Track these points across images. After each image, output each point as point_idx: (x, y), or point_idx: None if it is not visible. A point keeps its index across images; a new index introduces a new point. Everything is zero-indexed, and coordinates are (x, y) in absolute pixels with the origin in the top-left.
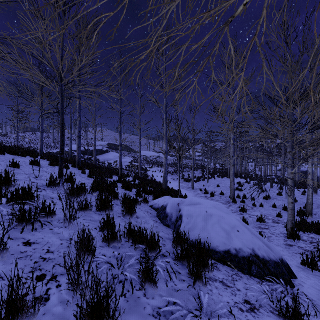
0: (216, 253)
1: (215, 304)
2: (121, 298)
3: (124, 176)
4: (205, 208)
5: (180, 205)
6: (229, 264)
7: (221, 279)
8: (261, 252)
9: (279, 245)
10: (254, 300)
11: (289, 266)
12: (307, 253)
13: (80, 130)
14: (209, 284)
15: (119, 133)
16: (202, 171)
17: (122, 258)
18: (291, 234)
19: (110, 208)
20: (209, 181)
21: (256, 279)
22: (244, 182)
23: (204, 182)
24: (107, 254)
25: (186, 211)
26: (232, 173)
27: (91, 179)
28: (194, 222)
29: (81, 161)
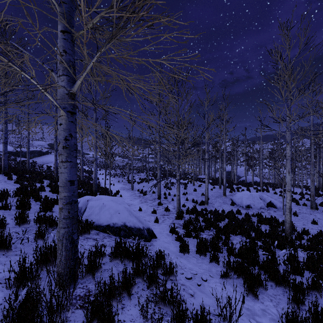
0: (101, 227)
1: (79, 245)
2: (20, 244)
3: (56, 181)
4: (104, 201)
5: (89, 201)
6: (108, 232)
7: (95, 238)
8: (130, 224)
9: (166, 224)
10: (108, 244)
11: (153, 232)
12: (180, 226)
13: (6, 136)
14: (84, 240)
15: (55, 139)
16: (146, 173)
17: (27, 230)
18: (178, 216)
19: (28, 206)
20: (150, 182)
21: (122, 238)
22: (175, 182)
23: (146, 183)
24: (17, 230)
25: (90, 204)
26: (159, 175)
27: (18, 185)
28: (93, 211)
29: (9, 166)
